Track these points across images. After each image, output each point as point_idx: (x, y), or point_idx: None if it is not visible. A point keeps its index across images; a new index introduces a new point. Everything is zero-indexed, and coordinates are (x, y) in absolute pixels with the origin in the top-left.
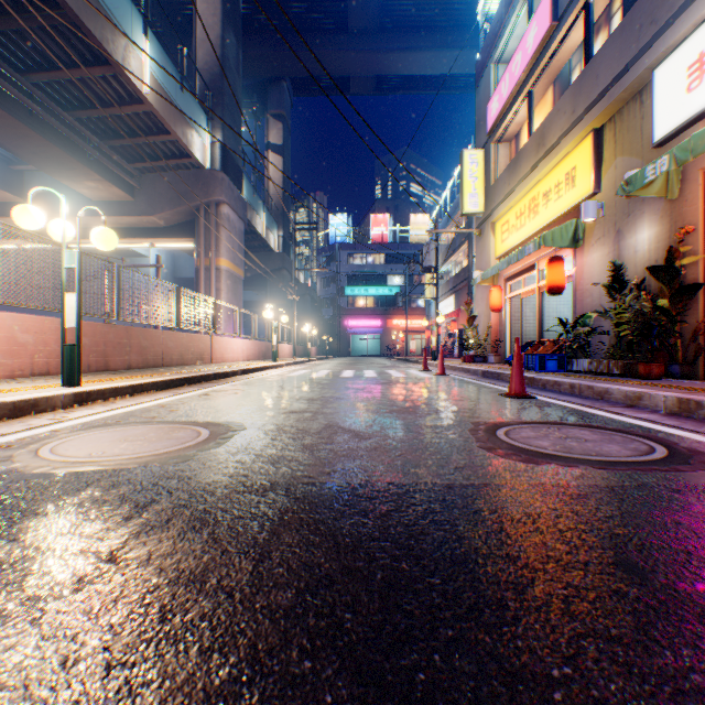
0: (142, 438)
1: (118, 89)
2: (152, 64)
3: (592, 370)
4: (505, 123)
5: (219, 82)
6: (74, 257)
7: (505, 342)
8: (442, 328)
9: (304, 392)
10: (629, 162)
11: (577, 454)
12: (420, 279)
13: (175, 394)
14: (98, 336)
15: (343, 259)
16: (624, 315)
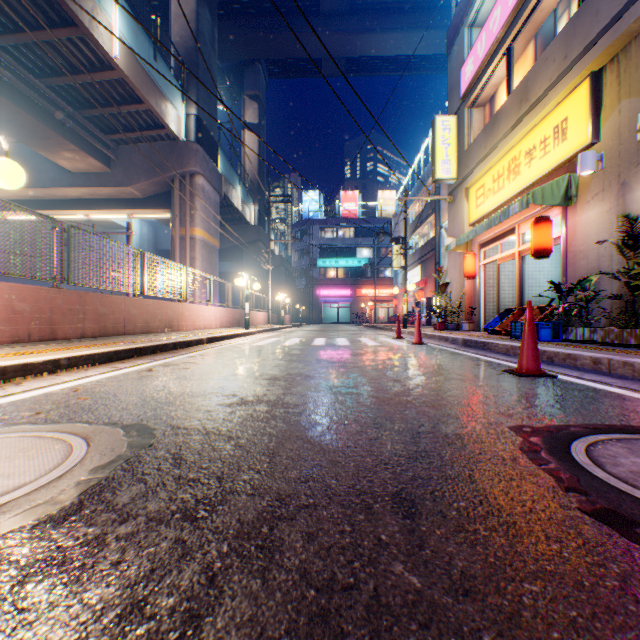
0: None
1: (88, 54)
2: (123, 30)
3: (597, 340)
4: (480, 85)
5: (194, 55)
6: None
7: (479, 309)
8: (409, 297)
9: (267, 367)
10: (639, 103)
11: None
12: (387, 251)
13: (112, 370)
14: (42, 301)
15: (315, 233)
16: None
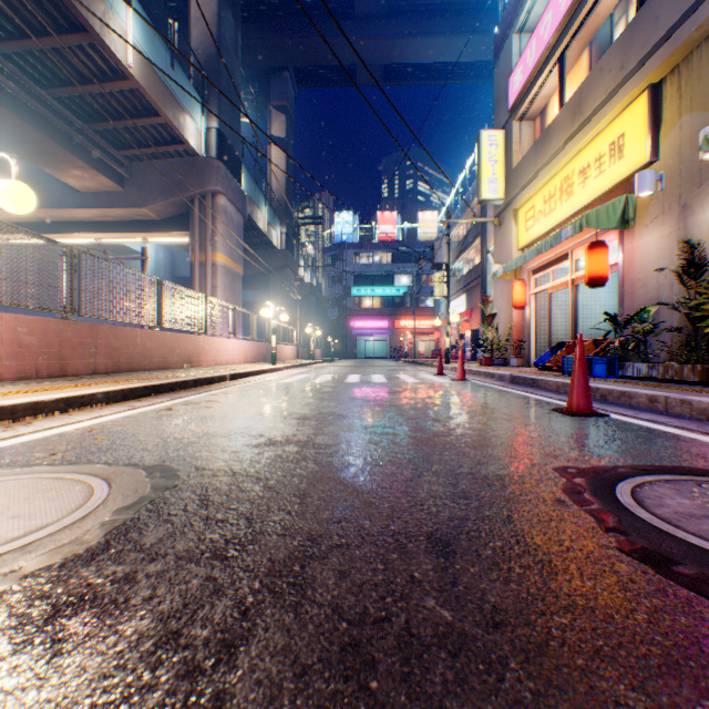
0: None
1: (99, 63)
2: (137, 35)
3: (656, 376)
4: (530, 97)
5: (215, 63)
6: None
7: (529, 342)
8: (452, 329)
9: (297, 406)
10: (701, 119)
11: None
12: (428, 278)
13: (128, 409)
14: (50, 334)
15: (348, 258)
16: None
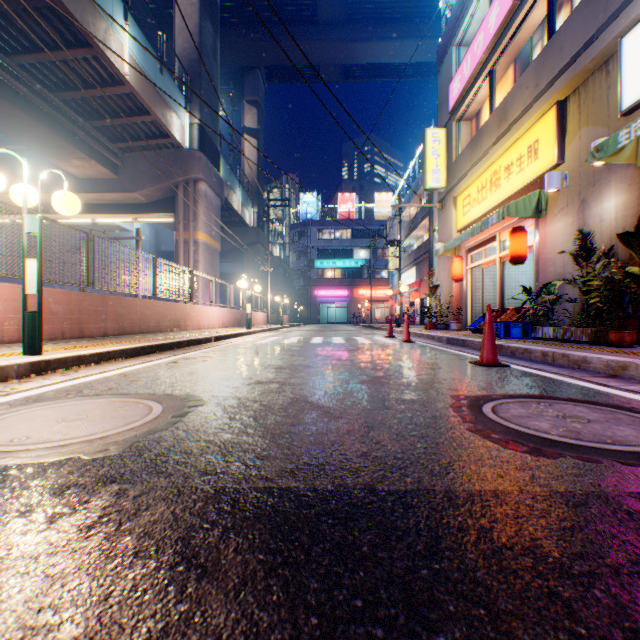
0: (83, 417)
1: (100, 71)
2: (132, 47)
3: (558, 337)
4: (466, 102)
5: (197, 67)
6: (35, 221)
7: (466, 310)
8: (404, 298)
9: (273, 360)
10: (594, 132)
11: (590, 441)
12: (383, 252)
13: (143, 362)
14: (73, 304)
15: (313, 234)
16: (593, 282)
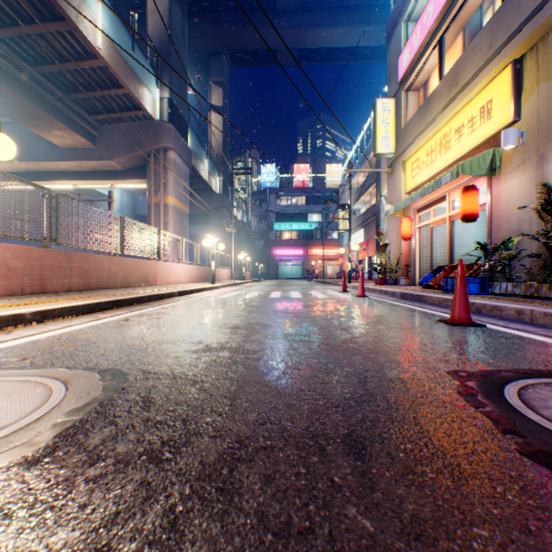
0: None
1: (74, 45)
2: (105, 24)
3: (519, 293)
4: (415, 72)
5: (167, 47)
6: None
7: (414, 266)
8: (353, 256)
9: (230, 317)
10: None
11: None
12: (334, 216)
13: (93, 320)
14: (33, 260)
15: (272, 200)
16: None
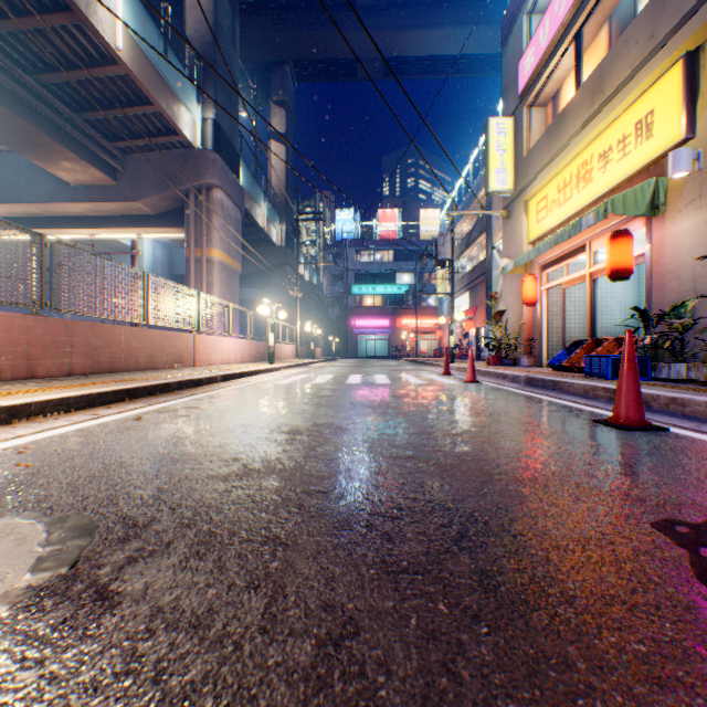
0: None
1: (86, 46)
2: (127, 17)
3: (698, 379)
4: (542, 80)
5: (211, 52)
6: None
7: (540, 341)
8: (455, 328)
9: (288, 414)
10: None
11: None
12: (430, 276)
13: (88, 419)
14: (16, 332)
15: (349, 256)
16: None
